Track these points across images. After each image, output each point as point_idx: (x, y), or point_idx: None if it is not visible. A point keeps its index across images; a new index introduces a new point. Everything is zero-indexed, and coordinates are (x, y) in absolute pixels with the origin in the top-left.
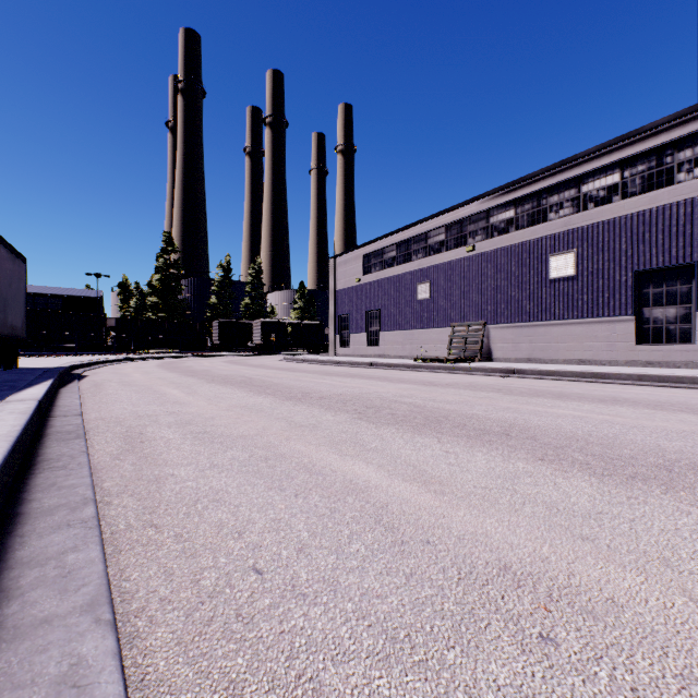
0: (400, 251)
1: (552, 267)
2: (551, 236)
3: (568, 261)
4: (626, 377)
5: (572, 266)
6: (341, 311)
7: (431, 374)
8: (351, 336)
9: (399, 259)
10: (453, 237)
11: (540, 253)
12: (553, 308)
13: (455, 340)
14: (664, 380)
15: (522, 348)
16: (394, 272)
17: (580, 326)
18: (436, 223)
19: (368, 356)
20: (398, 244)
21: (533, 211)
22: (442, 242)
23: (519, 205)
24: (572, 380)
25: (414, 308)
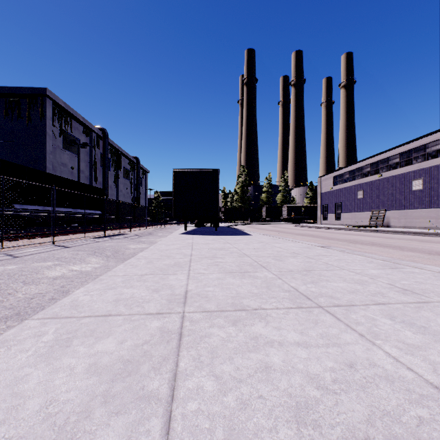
0: (350, 175)
1: (413, 185)
2: (413, 171)
3: (420, 183)
4: (409, 233)
5: (421, 185)
6: (323, 203)
7: (344, 231)
8: (328, 215)
9: (350, 178)
10: (373, 169)
11: (408, 179)
12: (414, 203)
13: (373, 218)
14: (420, 233)
15: (401, 221)
16: (347, 185)
17: (424, 212)
18: (365, 162)
19: (335, 224)
20: (349, 172)
21: (407, 159)
22: (368, 171)
23: (401, 156)
24: (391, 233)
25: (356, 202)
